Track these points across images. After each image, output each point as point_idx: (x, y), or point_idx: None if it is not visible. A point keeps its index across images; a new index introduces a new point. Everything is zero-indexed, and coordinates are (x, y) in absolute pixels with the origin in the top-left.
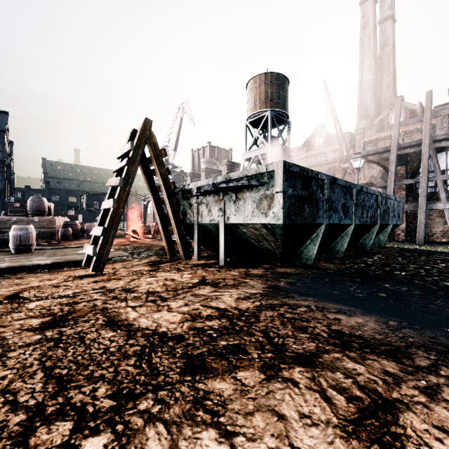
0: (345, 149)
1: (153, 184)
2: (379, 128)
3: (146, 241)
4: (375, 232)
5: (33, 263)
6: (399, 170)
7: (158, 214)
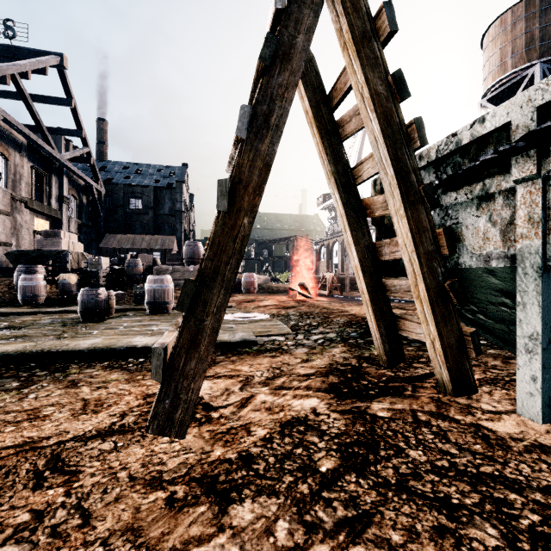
0: None
1: (343, 161)
2: None
3: (320, 302)
4: None
5: (128, 343)
6: None
7: (354, 243)
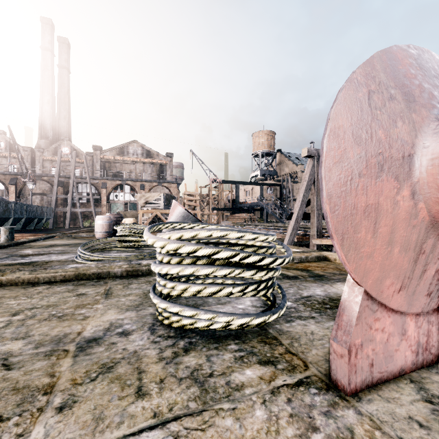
0: (27, 159)
1: None
2: (54, 152)
3: None
4: (37, 221)
5: None
6: (60, 189)
7: None
